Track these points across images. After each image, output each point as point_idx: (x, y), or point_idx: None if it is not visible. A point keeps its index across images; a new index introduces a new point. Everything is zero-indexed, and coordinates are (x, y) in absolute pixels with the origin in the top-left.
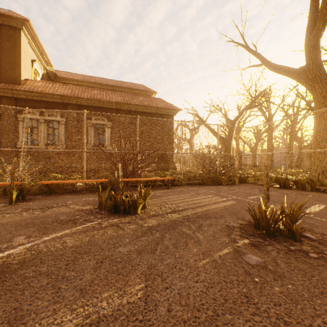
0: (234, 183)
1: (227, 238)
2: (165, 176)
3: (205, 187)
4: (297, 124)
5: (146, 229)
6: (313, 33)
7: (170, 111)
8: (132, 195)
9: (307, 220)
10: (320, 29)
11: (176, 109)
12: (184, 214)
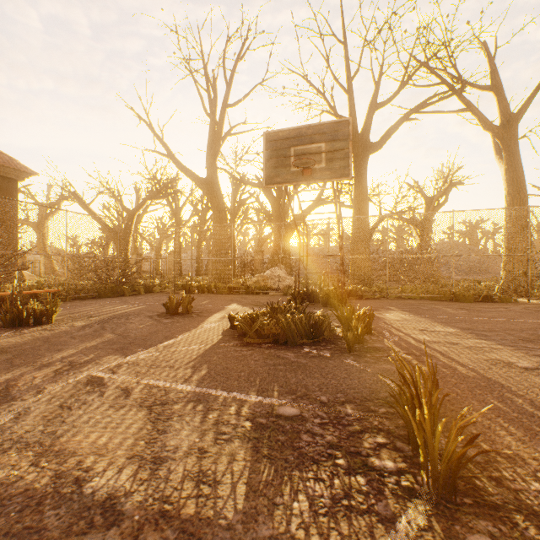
0: (139, 294)
1: (151, 319)
2: (40, 289)
3: (105, 300)
4: (207, 224)
5: (82, 326)
6: (212, 152)
7: (11, 171)
8: (26, 309)
9: (198, 307)
10: (217, 152)
11: (25, 171)
12: (106, 316)
